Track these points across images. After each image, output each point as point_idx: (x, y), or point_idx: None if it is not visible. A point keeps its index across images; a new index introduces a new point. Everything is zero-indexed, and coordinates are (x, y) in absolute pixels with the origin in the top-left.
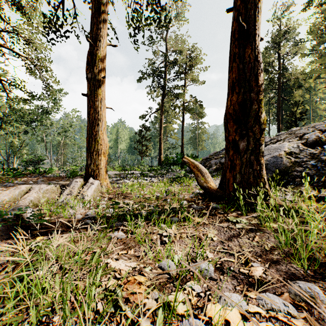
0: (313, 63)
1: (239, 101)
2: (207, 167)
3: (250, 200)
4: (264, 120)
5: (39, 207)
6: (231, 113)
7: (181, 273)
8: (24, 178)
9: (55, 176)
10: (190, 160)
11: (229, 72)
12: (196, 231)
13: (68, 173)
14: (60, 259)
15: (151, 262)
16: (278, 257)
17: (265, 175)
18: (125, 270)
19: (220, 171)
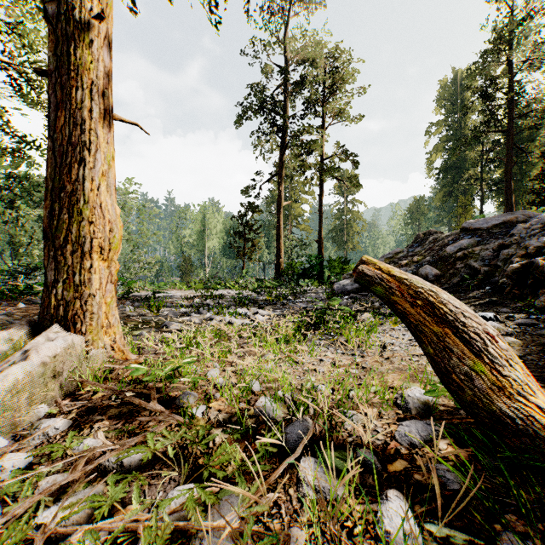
0: None
1: None
2: None
3: None
4: None
5: None
6: None
7: None
8: None
9: None
10: (389, 270)
11: None
12: None
13: None
14: None
15: None
16: None
17: None
18: None
19: None
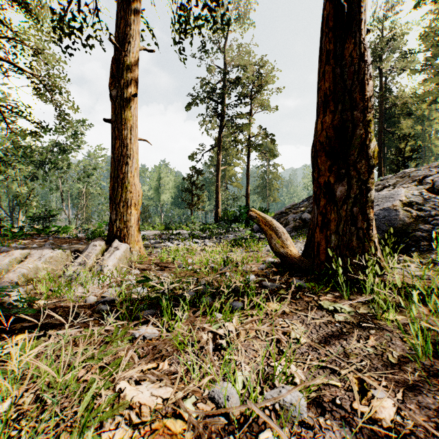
0: (426, 82)
1: (335, 123)
2: (282, 225)
3: (352, 274)
4: (374, 152)
5: (36, 284)
6: (323, 143)
7: (249, 412)
8: (28, 239)
9: (72, 237)
10: (260, 214)
11: (319, 81)
12: (271, 326)
13: (89, 233)
14: (42, 379)
15: (195, 389)
16: (416, 379)
17: (376, 237)
18: (149, 406)
19: (302, 230)
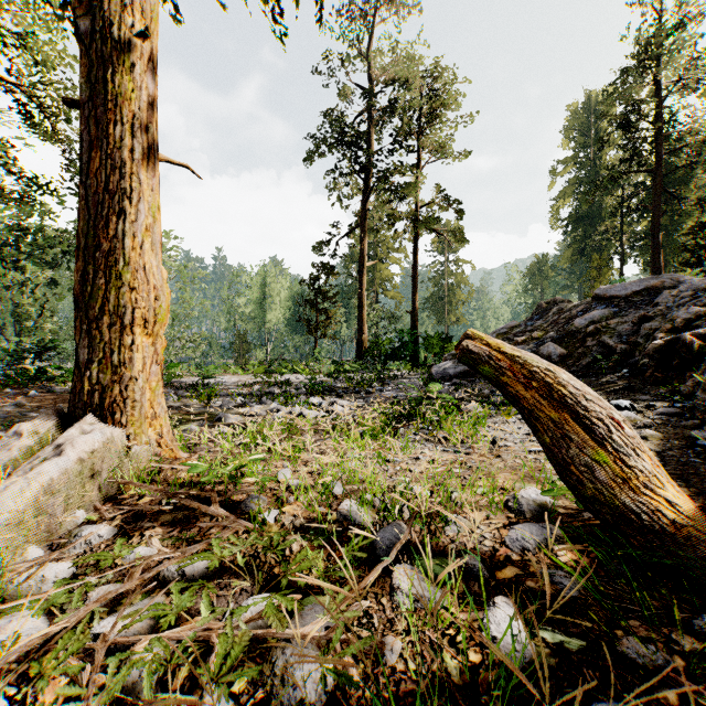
0: None
1: None
2: None
3: None
4: None
5: None
6: None
7: None
8: None
9: None
10: (499, 346)
11: None
12: None
13: None
14: None
15: None
16: None
17: None
18: None
19: None
